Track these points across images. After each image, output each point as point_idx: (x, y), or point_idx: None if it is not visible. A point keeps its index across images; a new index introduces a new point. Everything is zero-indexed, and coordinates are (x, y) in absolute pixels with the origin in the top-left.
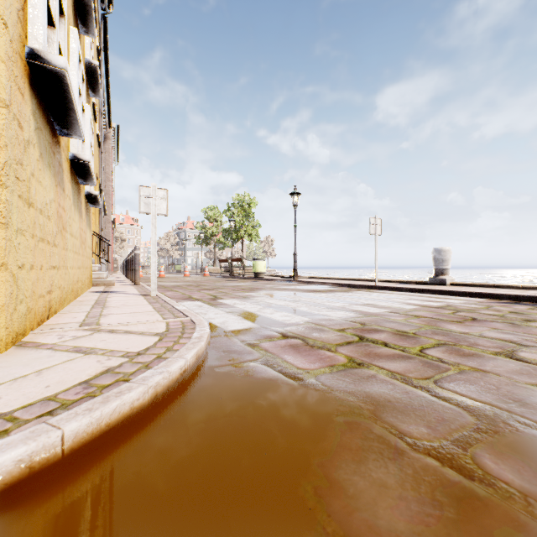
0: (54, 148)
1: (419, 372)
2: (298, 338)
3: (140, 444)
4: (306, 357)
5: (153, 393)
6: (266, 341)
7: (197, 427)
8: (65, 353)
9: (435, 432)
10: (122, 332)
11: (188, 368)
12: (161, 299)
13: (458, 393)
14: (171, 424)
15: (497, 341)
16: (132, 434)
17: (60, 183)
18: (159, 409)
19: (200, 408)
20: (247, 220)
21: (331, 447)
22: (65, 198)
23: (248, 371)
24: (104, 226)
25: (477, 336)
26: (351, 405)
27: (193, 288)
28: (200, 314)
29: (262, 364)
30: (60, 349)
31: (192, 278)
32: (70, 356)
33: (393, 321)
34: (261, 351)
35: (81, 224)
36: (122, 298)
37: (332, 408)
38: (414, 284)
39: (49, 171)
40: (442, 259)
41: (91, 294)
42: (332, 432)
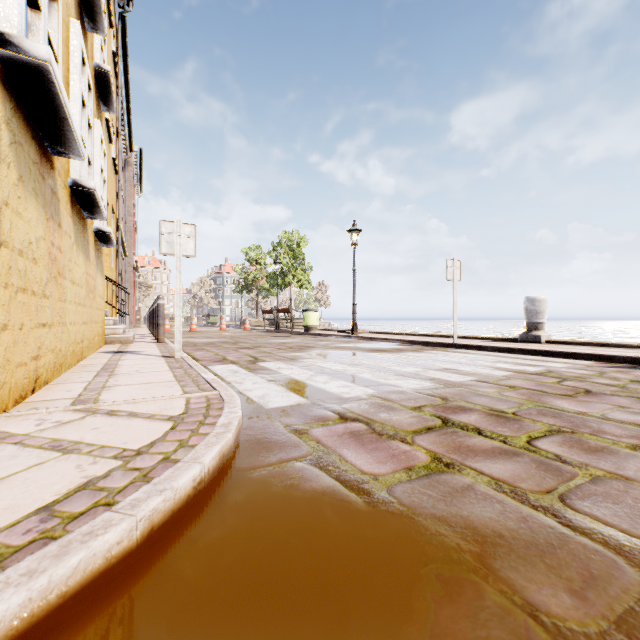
0: (44, 170)
1: (534, 479)
2: (360, 421)
3: (113, 628)
4: (373, 453)
5: (147, 526)
6: (318, 425)
7: (209, 589)
8: (35, 451)
9: (584, 603)
10: (124, 415)
11: (206, 477)
12: (186, 363)
13: (600, 519)
14: (169, 584)
15: (630, 427)
16: (104, 604)
17: (54, 216)
18: (156, 551)
19: (217, 548)
20: (296, 262)
21: (421, 637)
22: (61, 235)
23: (292, 477)
24: (124, 269)
25: (599, 419)
26: (445, 544)
27: (229, 346)
28: (235, 383)
29: (312, 465)
30: (32, 444)
31: (230, 332)
32: (42, 456)
33: (483, 395)
34: (311, 442)
35: (88, 268)
36: (138, 361)
37: (417, 549)
38: (501, 342)
39: (36, 200)
40: (536, 311)
41: (101, 356)
42: (421, 602)
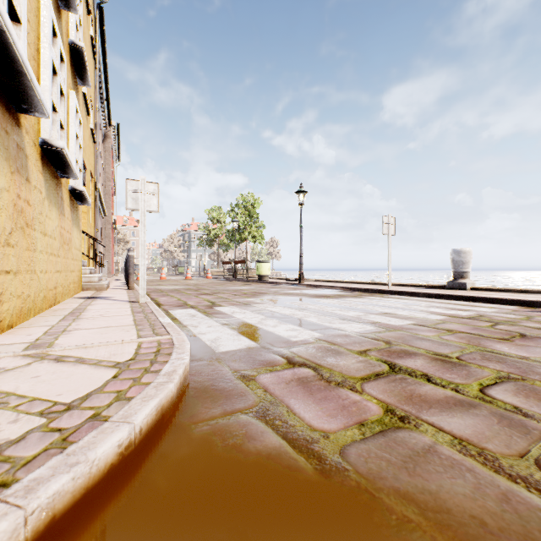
0: (8, 125)
1: (500, 438)
2: (308, 366)
3: None
4: (322, 404)
5: (44, 517)
6: (266, 371)
7: None
8: None
9: None
10: (71, 361)
11: (137, 438)
12: (148, 308)
13: None
14: None
15: None
16: None
17: (21, 170)
18: None
19: None
20: (251, 221)
21: None
22: (30, 190)
23: (236, 434)
24: (104, 227)
25: None
26: (417, 537)
27: (191, 292)
28: (190, 326)
29: (257, 418)
30: None
31: (194, 280)
32: None
33: (424, 338)
34: (258, 390)
35: (63, 222)
36: (106, 306)
37: None
38: (430, 289)
39: None
40: (462, 261)
41: (74, 301)
42: None
